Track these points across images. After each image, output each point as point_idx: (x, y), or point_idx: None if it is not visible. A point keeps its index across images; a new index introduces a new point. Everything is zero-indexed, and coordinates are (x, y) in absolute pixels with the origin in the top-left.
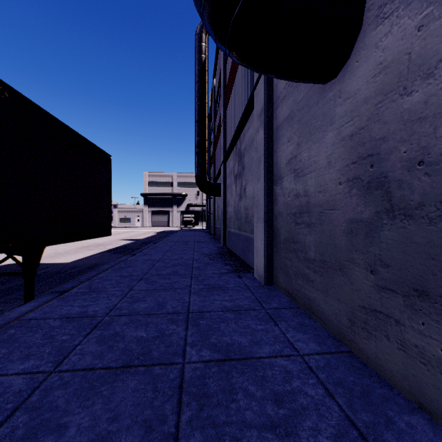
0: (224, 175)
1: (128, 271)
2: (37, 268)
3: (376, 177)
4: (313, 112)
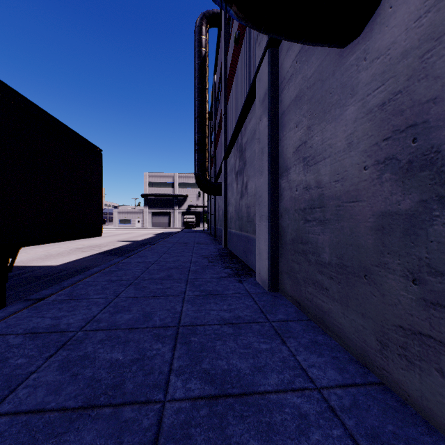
0: (224, 172)
1: (118, 274)
2: (22, 272)
3: (422, 153)
4: (328, 85)
